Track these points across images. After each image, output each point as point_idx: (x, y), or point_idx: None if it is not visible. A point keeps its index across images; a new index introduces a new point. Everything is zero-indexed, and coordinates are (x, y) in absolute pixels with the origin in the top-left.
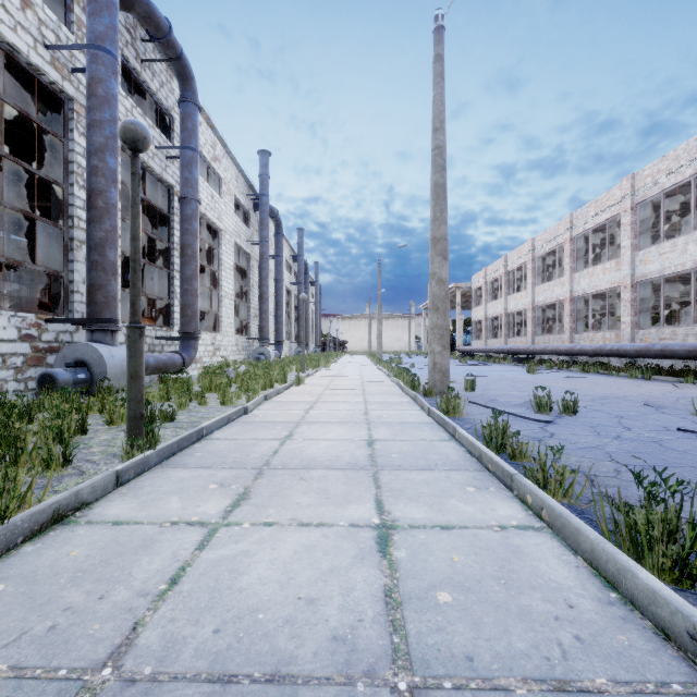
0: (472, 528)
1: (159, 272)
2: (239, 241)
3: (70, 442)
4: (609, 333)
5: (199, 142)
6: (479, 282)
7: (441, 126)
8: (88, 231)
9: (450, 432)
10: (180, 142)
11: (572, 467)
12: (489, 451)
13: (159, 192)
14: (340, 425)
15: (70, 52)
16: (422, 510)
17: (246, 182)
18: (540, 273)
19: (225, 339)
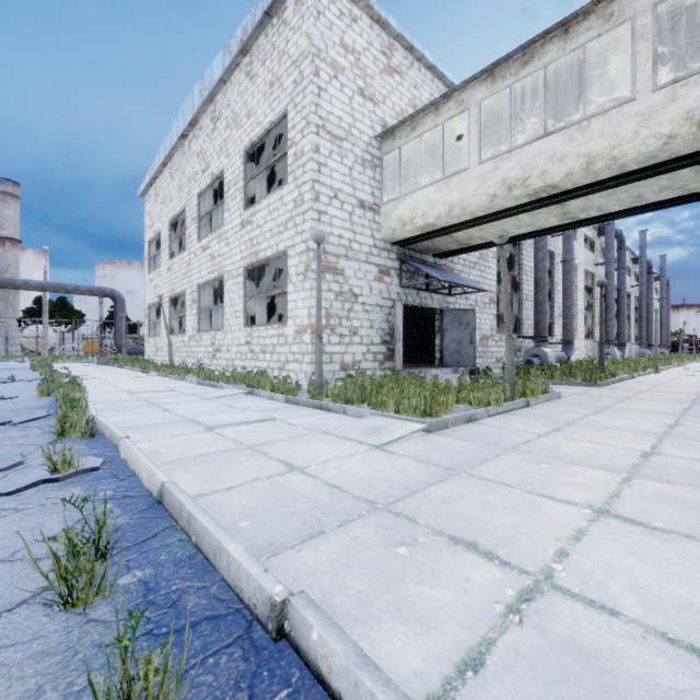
0: None
1: None
2: (587, 267)
3: None
4: None
5: None
6: None
7: None
8: (536, 297)
9: None
10: None
11: None
12: None
13: None
14: (691, 383)
15: None
16: None
17: None
18: None
19: (578, 343)
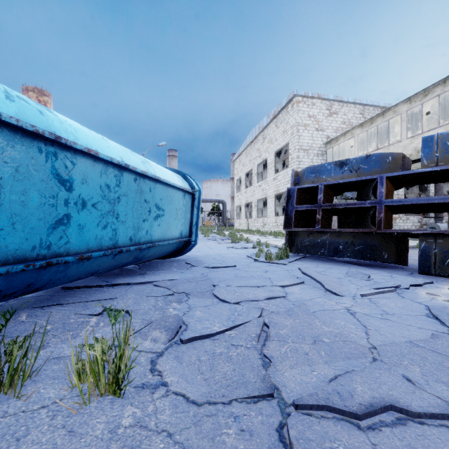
0: None
1: None
2: None
3: None
4: None
5: None
6: None
7: None
8: (434, 195)
9: None
10: None
11: None
12: None
13: None
14: None
15: None
16: None
17: None
18: None
19: None
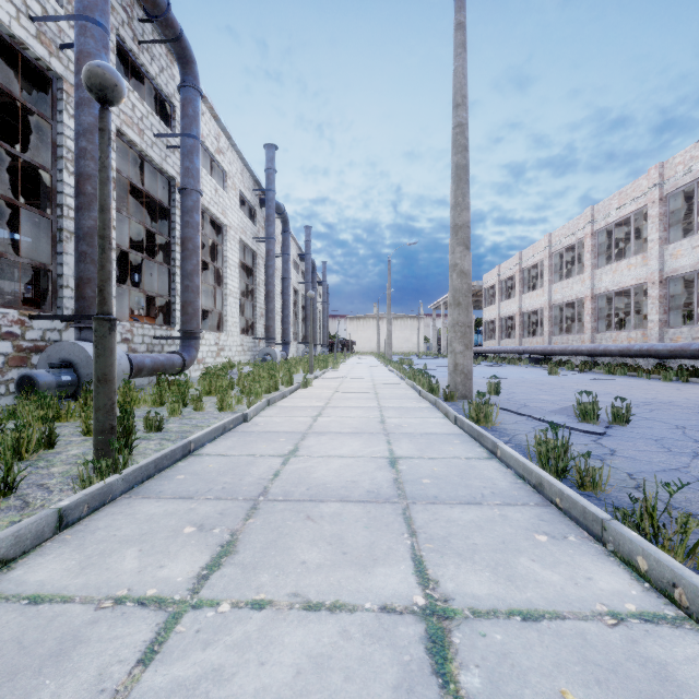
0: (570, 619)
1: (160, 269)
2: (244, 237)
3: (30, 459)
4: (634, 333)
5: (202, 132)
6: (492, 281)
7: (463, 102)
8: (76, 219)
9: (488, 448)
10: (180, 129)
11: (664, 501)
12: (554, 479)
13: (160, 184)
14: (354, 436)
15: (58, 27)
16: (483, 578)
17: (252, 177)
18: (558, 271)
19: (230, 339)
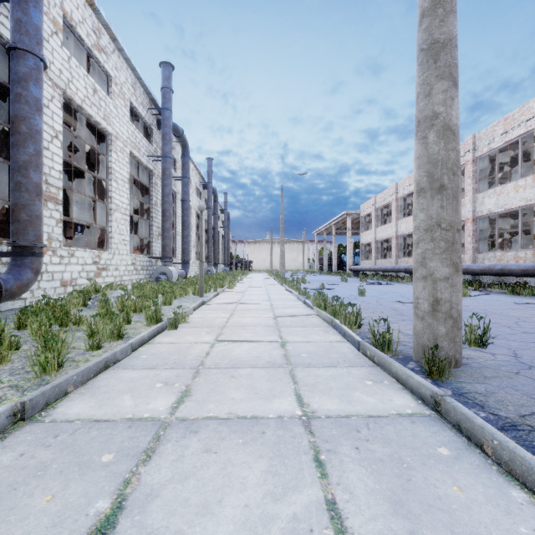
0: None
1: (5, 168)
2: (136, 153)
3: None
4: (523, 252)
5: (71, 15)
6: (368, 209)
7: None
8: None
9: None
10: None
11: None
12: None
13: (3, 60)
14: None
15: None
16: None
17: (147, 94)
18: None
19: (117, 257)
